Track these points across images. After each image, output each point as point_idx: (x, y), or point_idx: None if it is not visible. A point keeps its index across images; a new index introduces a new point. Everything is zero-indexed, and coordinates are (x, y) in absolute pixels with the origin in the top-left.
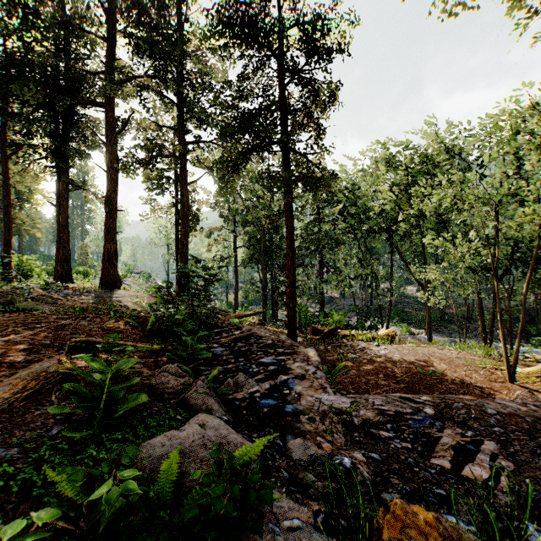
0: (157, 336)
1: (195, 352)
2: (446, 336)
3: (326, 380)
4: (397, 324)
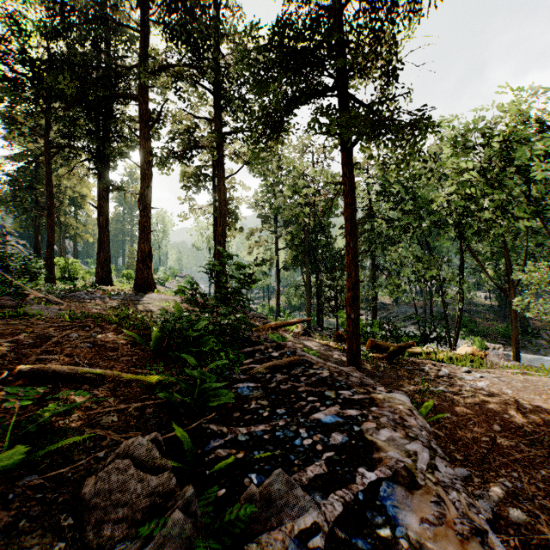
0: (163, 358)
1: (208, 392)
2: (532, 352)
3: (469, 496)
4: (464, 336)
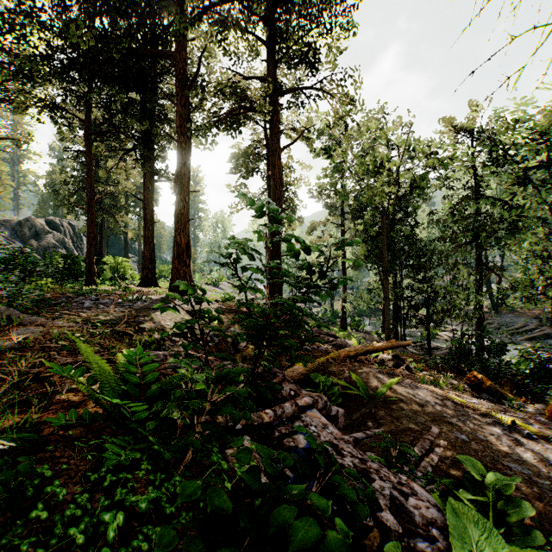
0: None
1: None
2: None
3: None
4: None
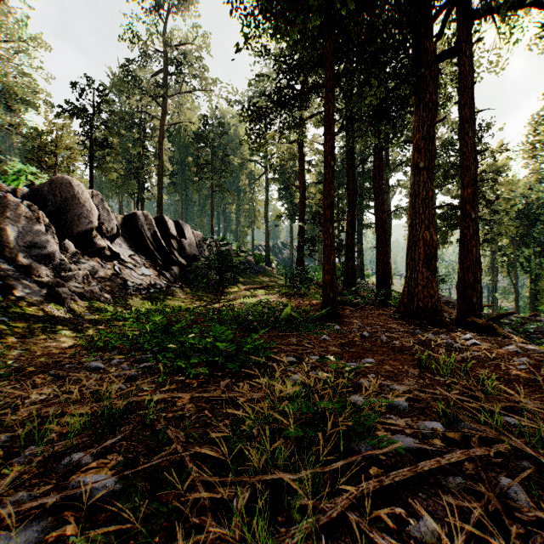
0: None
1: None
2: None
3: None
4: None
